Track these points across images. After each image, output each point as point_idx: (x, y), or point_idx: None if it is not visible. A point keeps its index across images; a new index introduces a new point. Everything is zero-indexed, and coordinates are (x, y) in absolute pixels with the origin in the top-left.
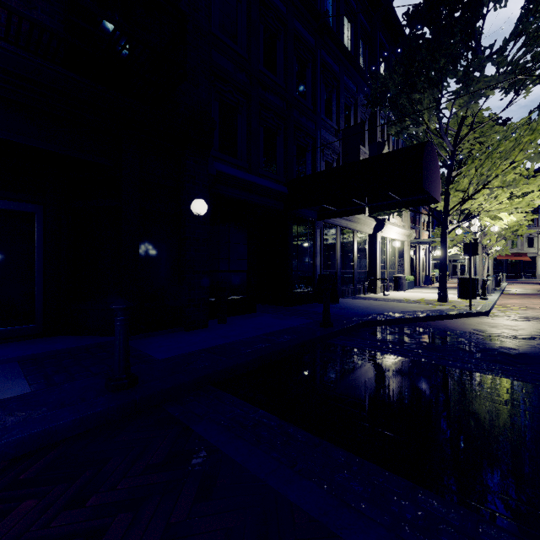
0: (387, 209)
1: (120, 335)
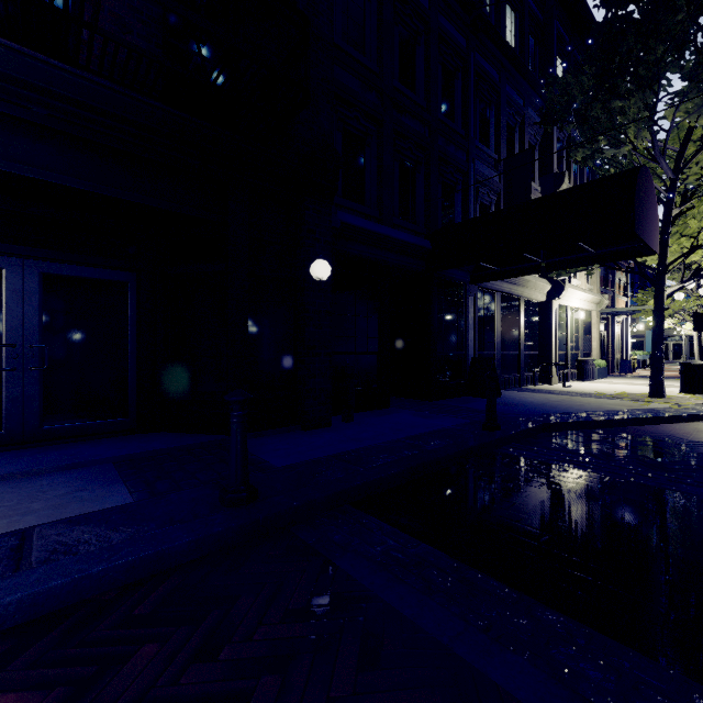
0: (574, 266)
1: (237, 435)
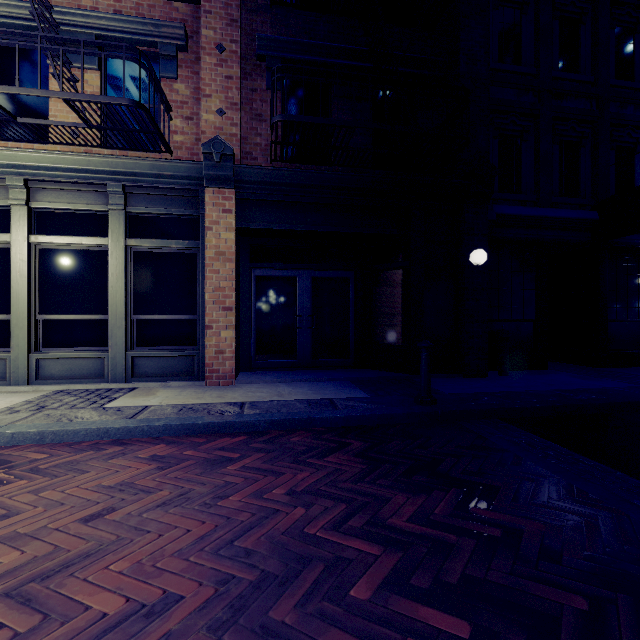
0: None
1: (424, 366)
